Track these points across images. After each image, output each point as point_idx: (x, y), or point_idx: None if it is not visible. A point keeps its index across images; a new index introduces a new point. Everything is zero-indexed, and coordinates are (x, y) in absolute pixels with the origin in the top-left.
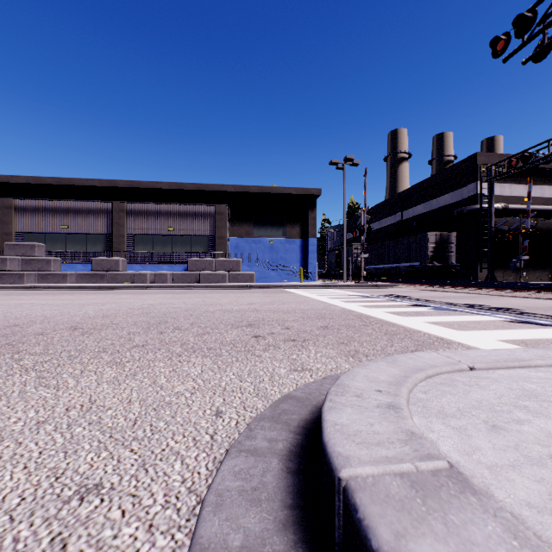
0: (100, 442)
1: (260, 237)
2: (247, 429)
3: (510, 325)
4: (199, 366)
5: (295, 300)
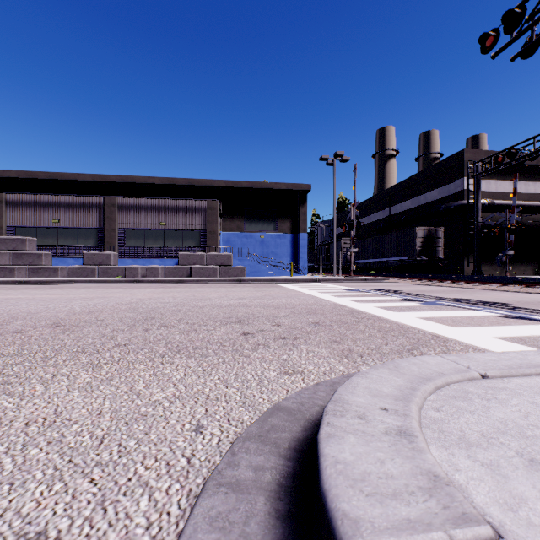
0: (56, 469)
1: (251, 232)
2: (230, 453)
3: (504, 321)
4: (182, 368)
5: (285, 295)
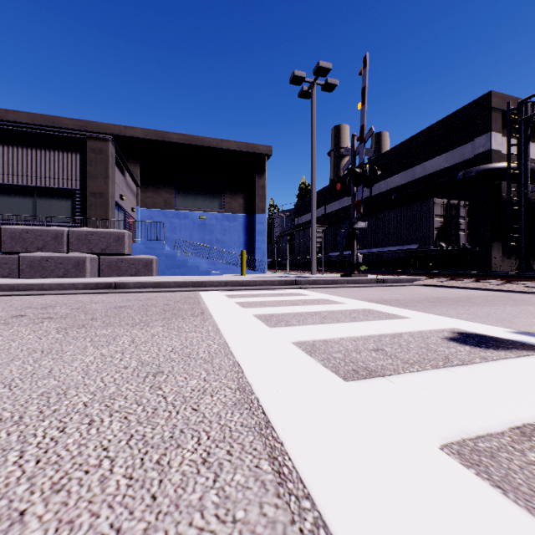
0: None
1: (185, 210)
2: None
3: None
4: None
5: None
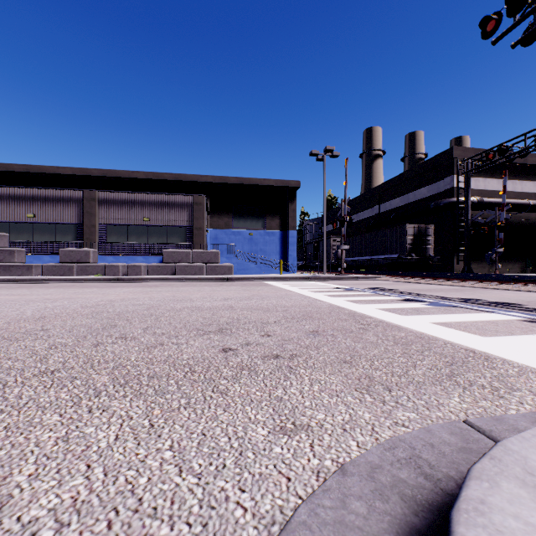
0: None
1: (239, 229)
2: None
3: (535, 327)
4: (118, 421)
5: (275, 294)
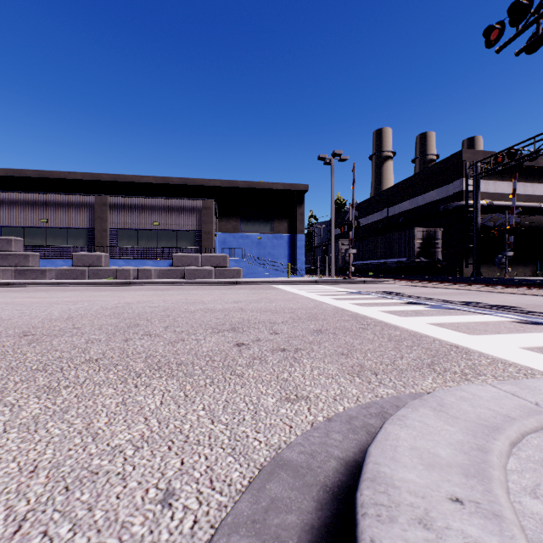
0: None
1: (247, 233)
2: None
3: (522, 327)
4: (160, 393)
5: (283, 297)
